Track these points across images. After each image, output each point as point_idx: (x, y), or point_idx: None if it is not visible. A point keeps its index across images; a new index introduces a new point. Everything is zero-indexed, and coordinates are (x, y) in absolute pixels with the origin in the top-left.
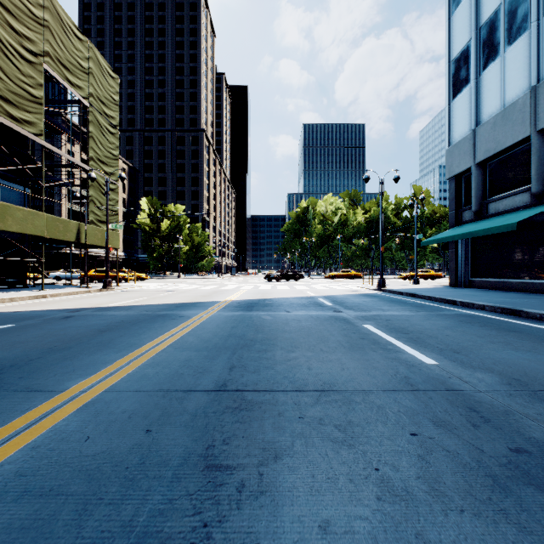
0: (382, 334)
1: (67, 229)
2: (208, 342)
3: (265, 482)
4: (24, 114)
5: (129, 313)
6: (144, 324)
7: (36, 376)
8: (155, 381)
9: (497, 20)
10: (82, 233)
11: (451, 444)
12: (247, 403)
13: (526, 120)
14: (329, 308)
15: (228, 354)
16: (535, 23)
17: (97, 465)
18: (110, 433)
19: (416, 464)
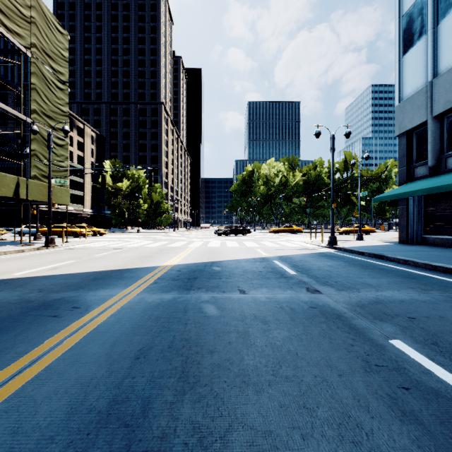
0: None
1: (2, 184)
2: None
3: None
4: None
5: (6, 296)
6: None
7: None
8: None
9: None
10: (23, 188)
11: None
12: None
13: None
14: (296, 281)
15: None
16: None
17: None
18: None
19: None
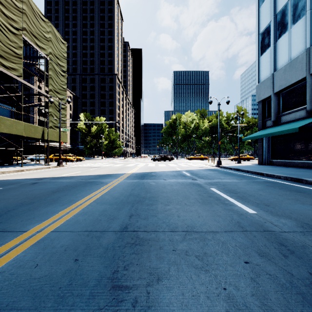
0: (222, 194)
1: (36, 131)
2: (117, 199)
3: (151, 299)
4: (11, 64)
5: (71, 180)
6: (79, 187)
7: (10, 221)
8: (83, 225)
9: (286, 10)
10: (45, 133)
11: (271, 270)
12: (140, 240)
13: (303, 67)
14: (189, 177)
15: (129, 206)
16: (309, 11)
17: (40, 286)
18: (51, 261)
19: (250, 285)
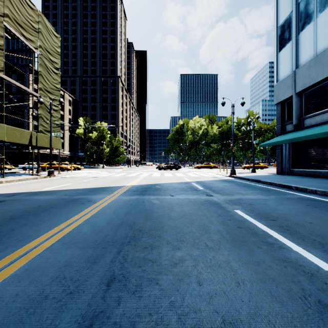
0: (254, 221)
1: (22, 136)
2: (99, 233)
3: None
4: None
5: (51, 197)
6: (54, 209)
7: None
8: (1, 318)
9: None
10: (34, 138)
11: None
12: None
13: None
14: (202, 192)
15: (113, 252)
16: None
17: None
18: None
19: None
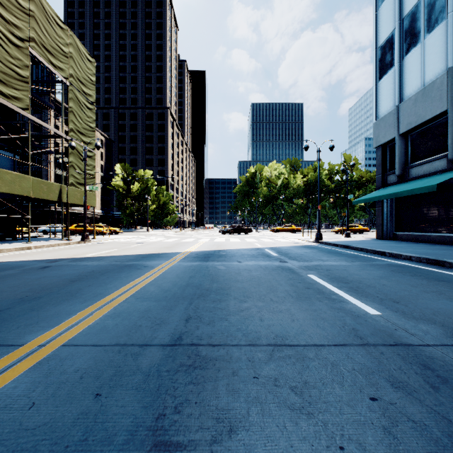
0: (325, 284)
1: (50, 190)
2: (168, 291)
3: None
4: (12, 91)
5: (100, 263)
6: (111, 274)
7: (0, 328)
8: (114, 334)
9: (418, 12)
10: (64, 193)
11: (415, 412)
12: (201, 359)
13: (443, 96)
14: (275, 258)
15: (185, 304)
16: (451, 13)
17: (34, 443)
18: (57, 397)
19: (384, 440)
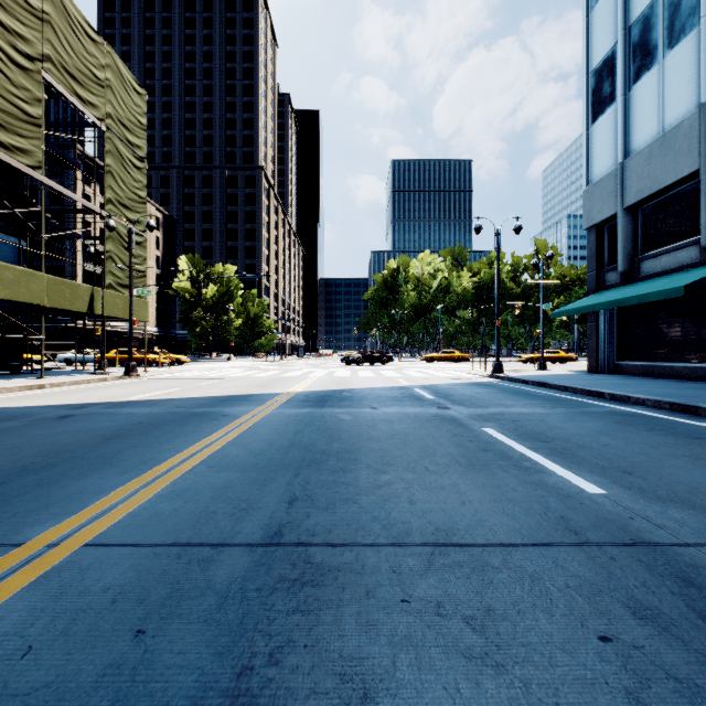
0: (512, 443)
1: (76, 296)
2: (260, 456)
3: None
4: (15, 139)
5: (153, 410)
6: (170, 427)
7: None
8: (170, 526)
9: (654, 16)
10: (97, 301)
11: (678, 663)
12: (315, 569)
13: (694, 148)
14: (431, 402)
15: (287, 476)
16: (705, 17)
17: None
18: (70, 637)
19: None
